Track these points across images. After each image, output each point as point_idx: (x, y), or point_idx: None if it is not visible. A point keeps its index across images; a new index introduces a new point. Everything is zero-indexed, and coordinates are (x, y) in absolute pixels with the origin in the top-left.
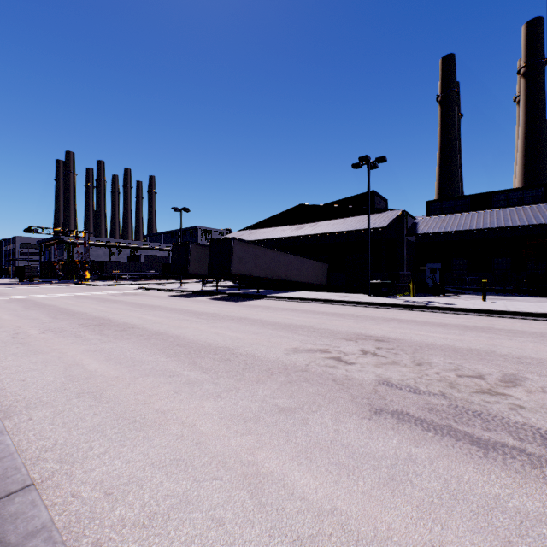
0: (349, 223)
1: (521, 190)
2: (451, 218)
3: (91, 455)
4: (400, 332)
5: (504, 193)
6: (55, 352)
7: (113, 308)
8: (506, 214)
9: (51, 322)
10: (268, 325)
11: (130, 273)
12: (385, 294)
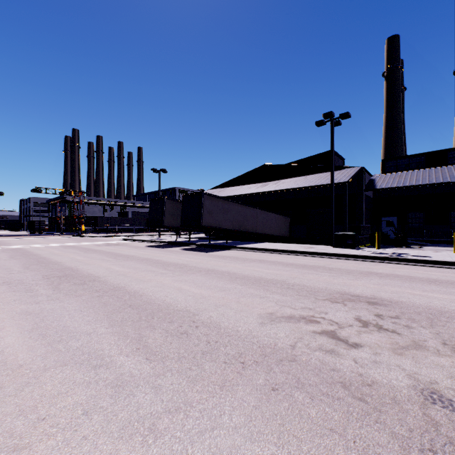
0: (310, 180)
1: None
2: (408, 174)
3: None
4: (390, 291)
5: None
6: None
7: (89, 257)
8: None
9: (18, 273)
10: (237, 278)
11: (119, 226)
12: (349, 245)
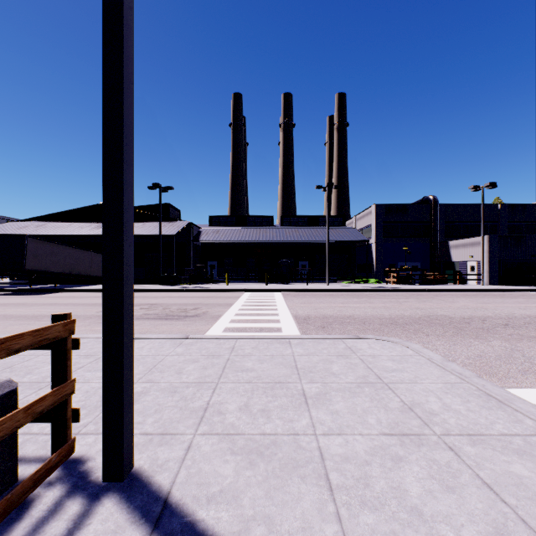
0: (147, 228)
1: (262, 217)
2: (223, 230)
3: None
4: (167, 301)
5: (254, 217)
6: None
7: None
8: (251, 232)
9: None
10: (79, 305)
11: None
12: (171, 283)
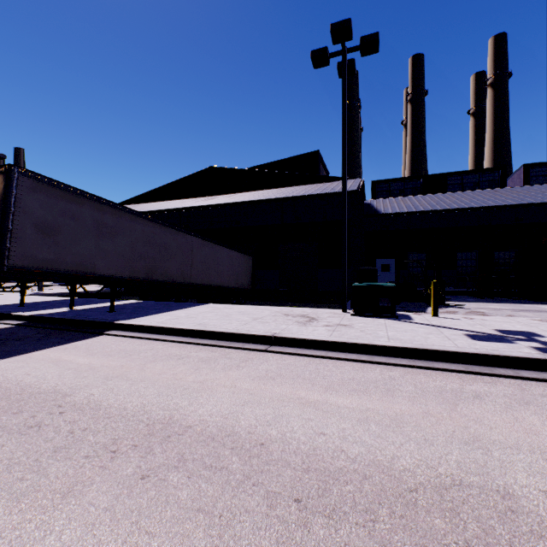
0: (288, 191)
1: (478, 172)
2: (412, 199)
3: None
4: None
5: (459, 176)
6: None
7: None
8: (481, 195)
9: None
10: None
11: None
12: (384, 311)
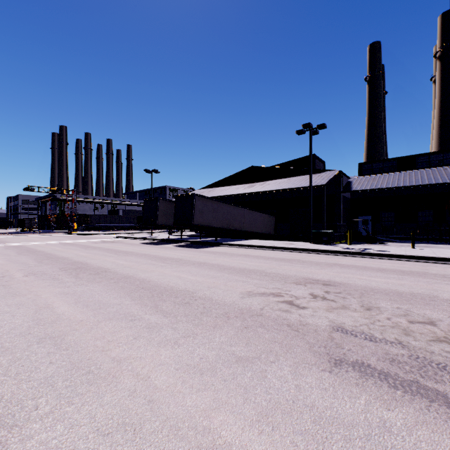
0: (293, 182)
1: (442, 153)
2: (381, 177)
3: (33, 416)
4: (344, 277)
5: (426, 156)
6: (31, 294)
7: (92, 253)
8: (429, 174)
9: (36, 266)
10: (225, 269)
11: (110, 224)
12: (325, 242)
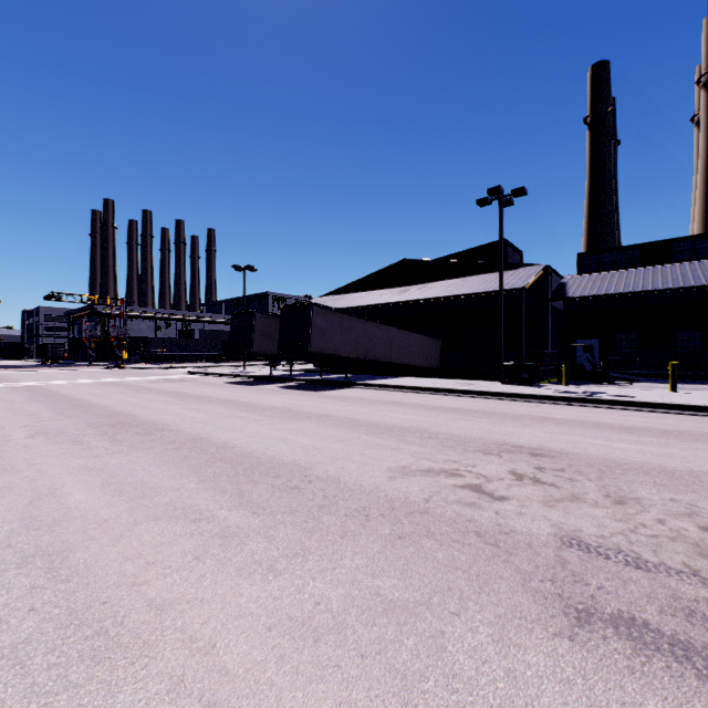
0: (471, 284)
1: None
2: (614, 276)
3: None
4: (565, 441)
5: (690, 241)
6: (30, 470)
7: (145, 399)
8: (695, 270)
9: (51, 420)
10: (361, 426)
11: (180, 352)
12: (525, 381)
